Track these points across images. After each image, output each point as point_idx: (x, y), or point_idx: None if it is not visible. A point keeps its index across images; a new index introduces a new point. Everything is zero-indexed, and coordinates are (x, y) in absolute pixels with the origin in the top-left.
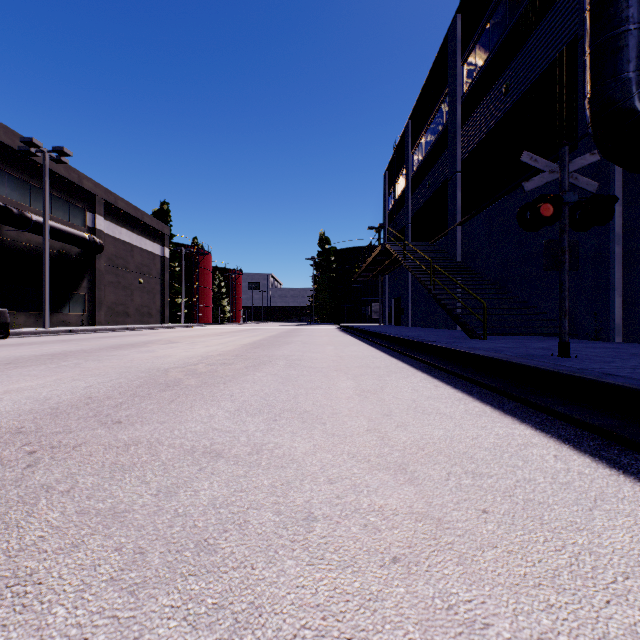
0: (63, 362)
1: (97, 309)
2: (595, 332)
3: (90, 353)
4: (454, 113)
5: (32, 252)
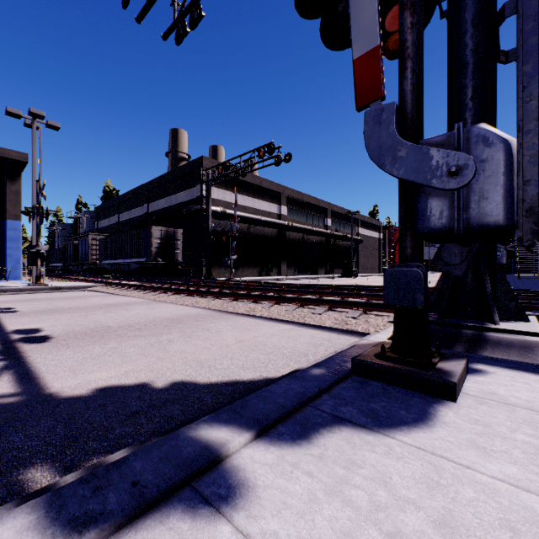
0: None
1: (359, 267)
2: None
3: None
4: None
5: (344, 247)
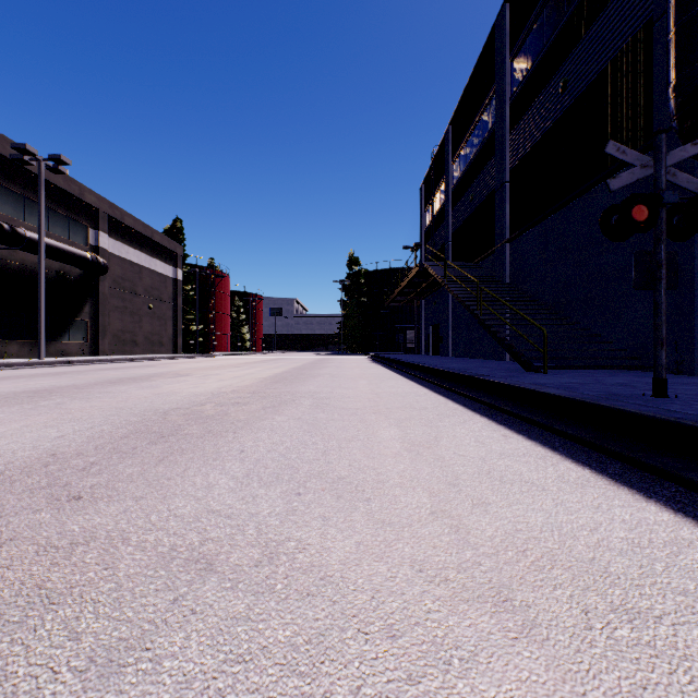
0: (43, 401)
1: (101, 337)
2: (676, 364)
3: (81, 389)
4: (502, 116)
5: (26, 273)
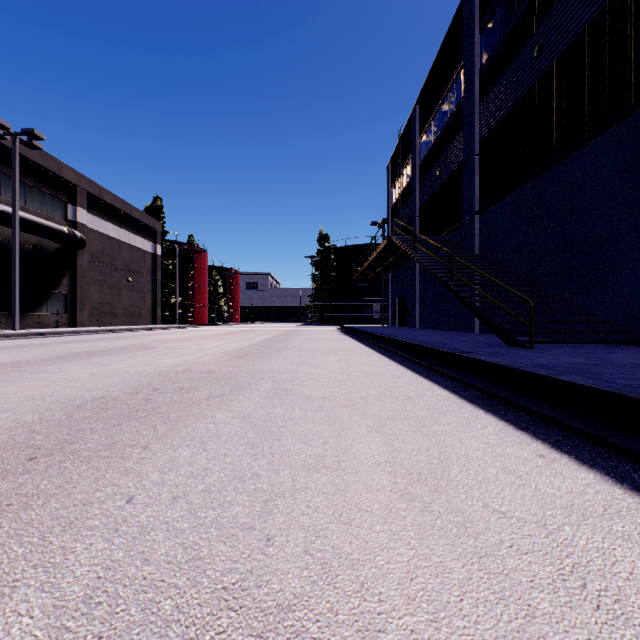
0: None
1: (79, 309)
2: None
3: (17, 367)
4: (471, 88)
5: (2, 246)
